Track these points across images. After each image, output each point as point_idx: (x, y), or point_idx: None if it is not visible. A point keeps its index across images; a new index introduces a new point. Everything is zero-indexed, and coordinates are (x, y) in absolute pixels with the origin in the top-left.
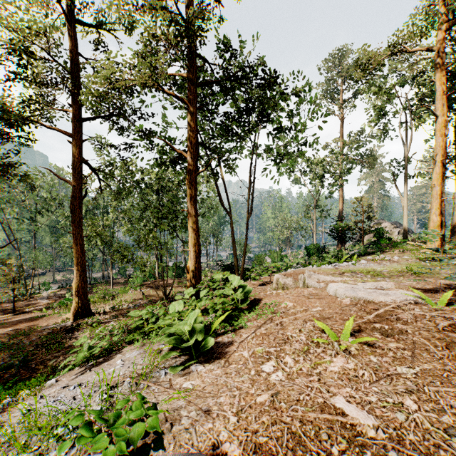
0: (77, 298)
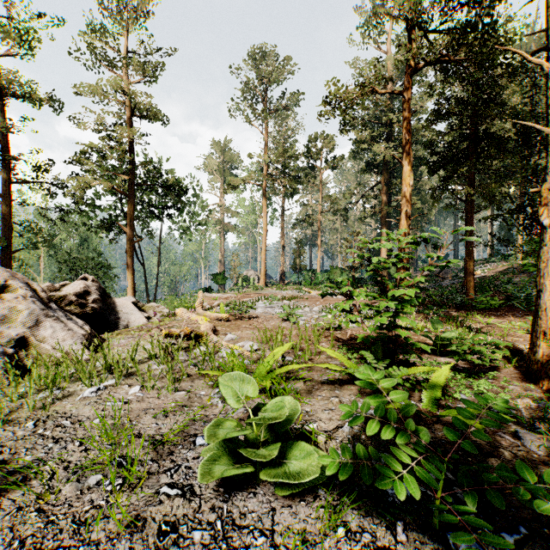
0: None
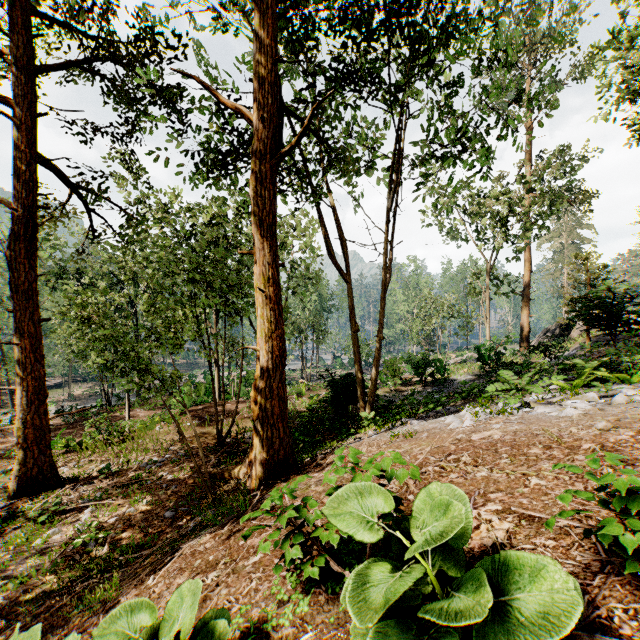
0: (22, 452)
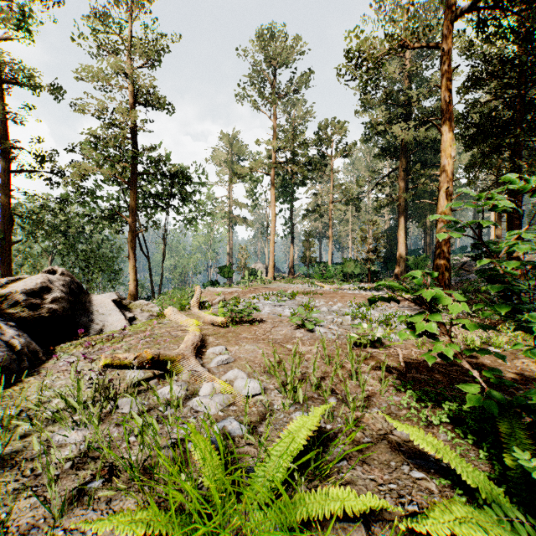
0: None
